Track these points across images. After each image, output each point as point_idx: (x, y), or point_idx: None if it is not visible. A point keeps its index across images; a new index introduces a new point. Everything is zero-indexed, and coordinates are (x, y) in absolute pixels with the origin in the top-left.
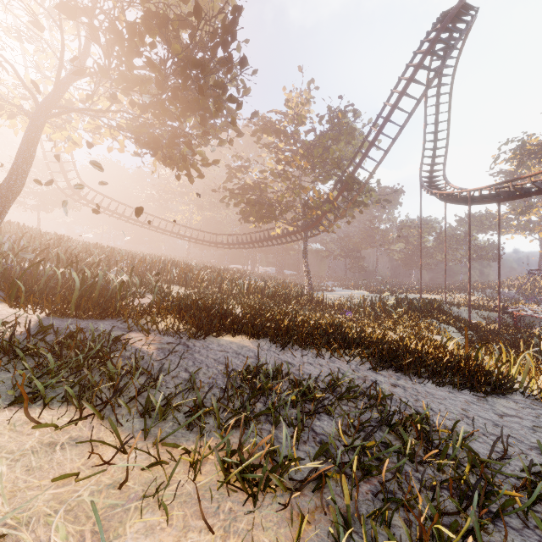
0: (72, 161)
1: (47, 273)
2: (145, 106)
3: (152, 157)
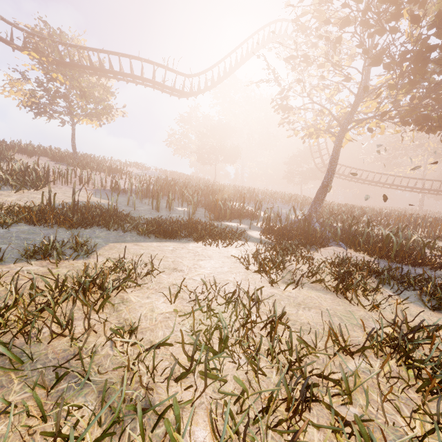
0: (326, 147)
1: (366, 232)
2: (424, 95)
3: (418, 131)
